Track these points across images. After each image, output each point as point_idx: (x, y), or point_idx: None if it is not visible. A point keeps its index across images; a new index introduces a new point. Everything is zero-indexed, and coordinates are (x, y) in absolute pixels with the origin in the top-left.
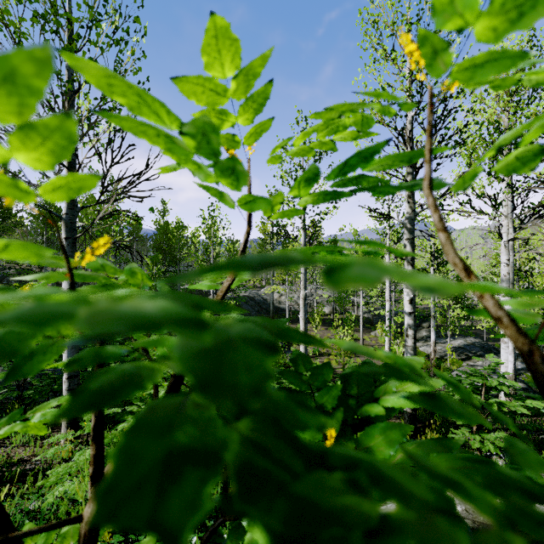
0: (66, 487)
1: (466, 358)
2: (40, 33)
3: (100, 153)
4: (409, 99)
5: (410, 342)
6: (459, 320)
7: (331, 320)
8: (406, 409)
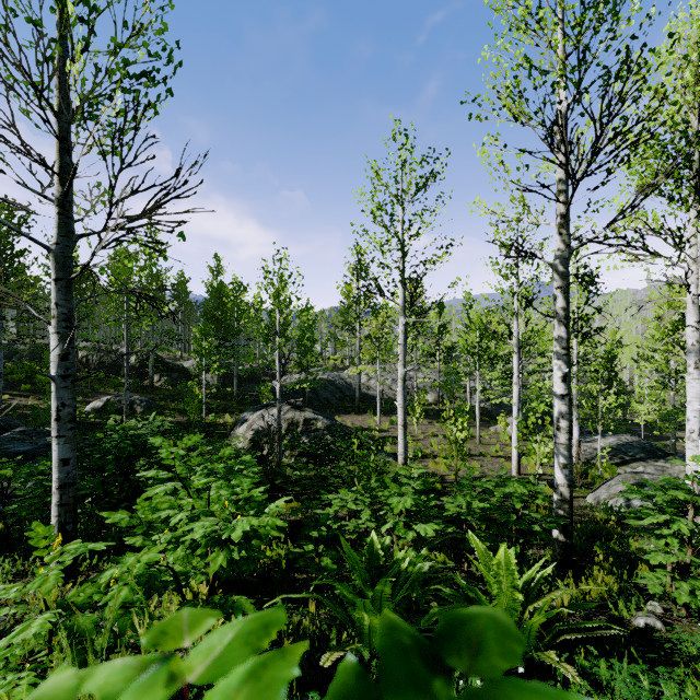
0: None
1: (621, 462)
2: None
3: (106, 152)
4: (561, 83)
5: (564, 438)
6: (609, 412)
7: (437, 410)
8: (557, 536)
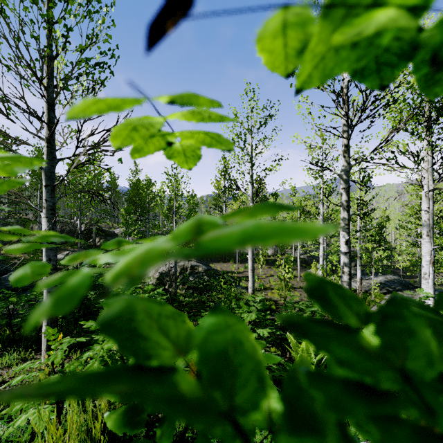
0: (29, 416)
1: (387, 292)
2: (20, 1)
3: None
4: None
5: (346, 278)
6: (380, 261)
7: (273, 260)
8: None
